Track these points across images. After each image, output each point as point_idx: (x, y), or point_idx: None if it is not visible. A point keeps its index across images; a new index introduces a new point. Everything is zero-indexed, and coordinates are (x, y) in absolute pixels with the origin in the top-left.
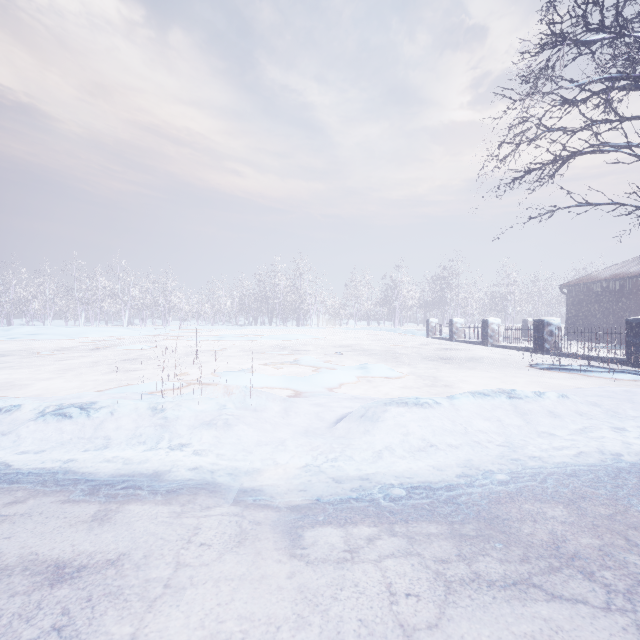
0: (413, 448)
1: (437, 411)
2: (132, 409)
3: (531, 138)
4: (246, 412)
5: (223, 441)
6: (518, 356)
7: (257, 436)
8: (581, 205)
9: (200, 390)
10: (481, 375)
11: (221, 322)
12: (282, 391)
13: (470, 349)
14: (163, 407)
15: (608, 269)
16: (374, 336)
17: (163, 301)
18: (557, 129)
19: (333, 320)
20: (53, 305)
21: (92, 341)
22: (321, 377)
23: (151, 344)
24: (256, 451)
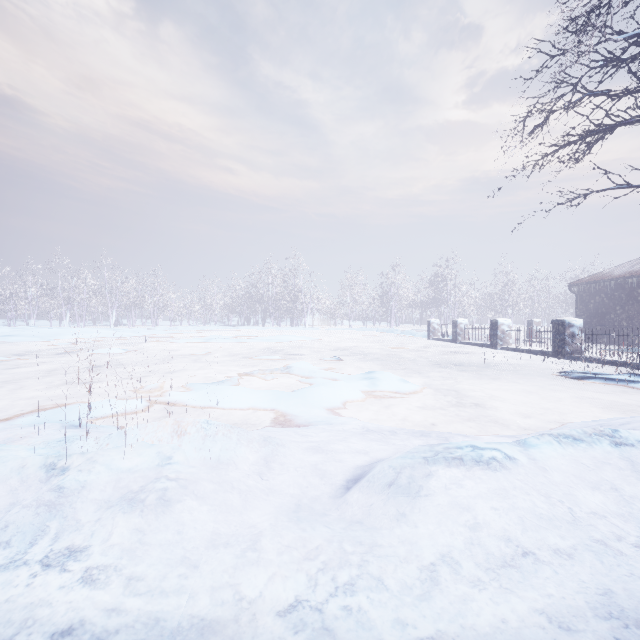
0: (493, 560)
1: (515, 475)
2: (14, 468)
3: (569, 103)
4: (202, 470)
5: (149, 539)
6: (537, 361)
7: (213, 522)
8: (620, 187)
9: (138, 429)
10: (509, 387)
11: (213, 322)
12: (268, 414)
13: (479, 352)
14: (66, 464)
15: (621, 266)
16: (371, 337)
17: (152, 300)
18: (601, 92)
19: (328, 320)
20: (37, 305)
21: (66, 343)
22: (318, 393)
23: (131, 347)
24: (206, 562)
